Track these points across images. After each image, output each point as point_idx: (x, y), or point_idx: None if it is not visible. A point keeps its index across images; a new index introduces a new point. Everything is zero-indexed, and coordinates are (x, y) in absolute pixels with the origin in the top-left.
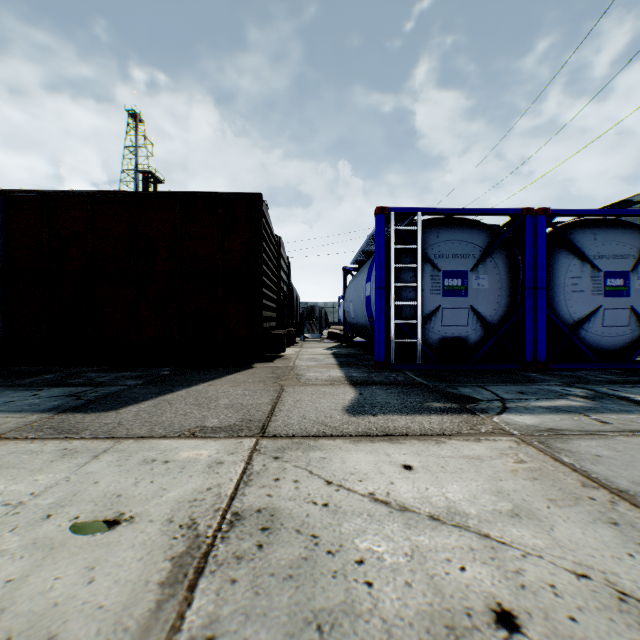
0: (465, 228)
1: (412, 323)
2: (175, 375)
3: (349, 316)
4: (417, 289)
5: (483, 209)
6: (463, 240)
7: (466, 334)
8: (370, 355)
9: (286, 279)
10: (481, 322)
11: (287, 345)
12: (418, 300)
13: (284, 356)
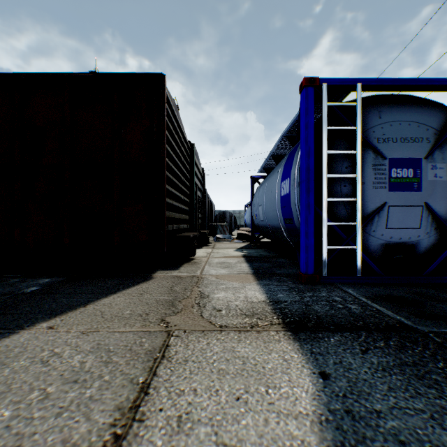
0: (413, 106)
1: (347, 225)
2: (35, 296)
3: (257, 219)
4: (355, 182)
5: (440, 79)
6: (412, 120)
7: (416, 239)
8: (283, 258)
9: (200, 186)
10: (436, 224)
11: (201, 245)
12: (357, 195)
13: (194, 259)
